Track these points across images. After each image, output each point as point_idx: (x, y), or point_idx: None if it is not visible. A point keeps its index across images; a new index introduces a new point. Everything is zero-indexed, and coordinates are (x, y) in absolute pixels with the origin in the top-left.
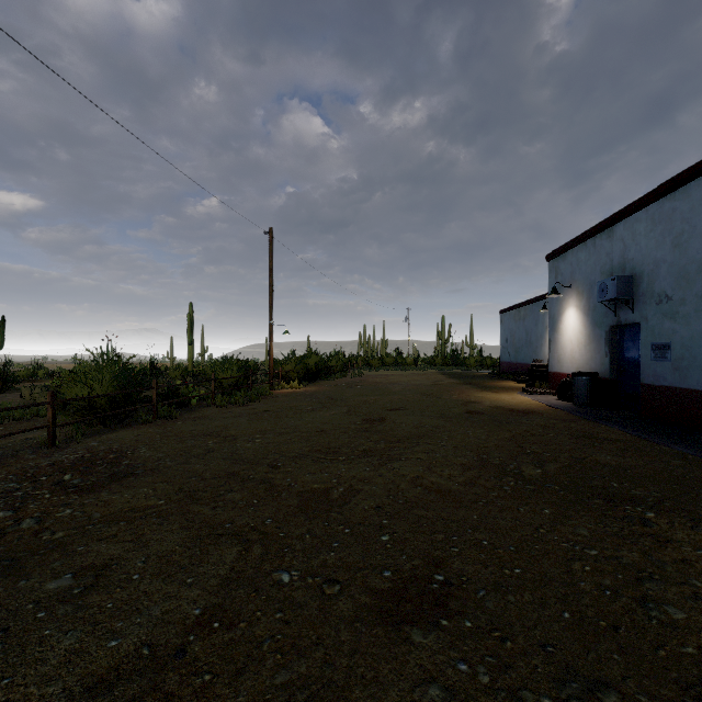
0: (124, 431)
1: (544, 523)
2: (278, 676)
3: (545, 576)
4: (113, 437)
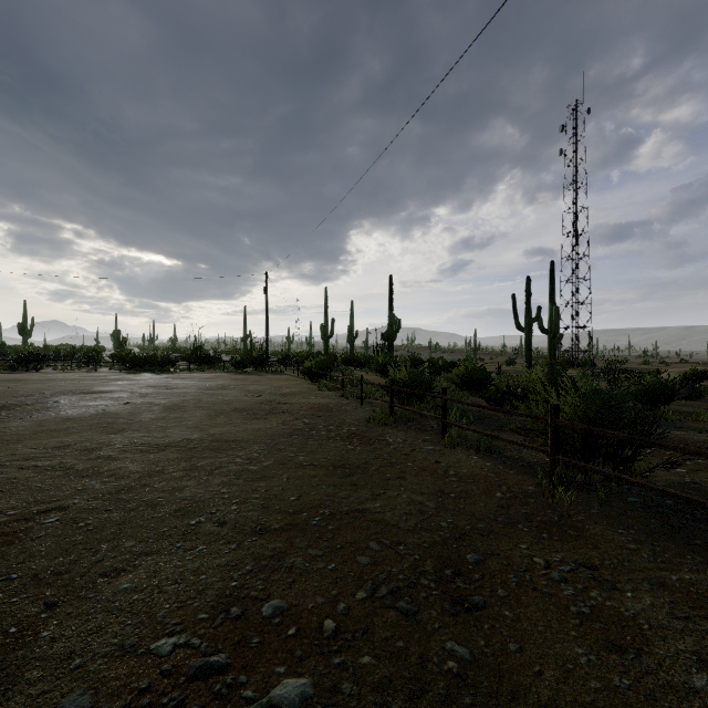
0: (484, 464)
1: (5, 435)
2: (144, 414)
3: (44, 426)
4: (455, 456)
